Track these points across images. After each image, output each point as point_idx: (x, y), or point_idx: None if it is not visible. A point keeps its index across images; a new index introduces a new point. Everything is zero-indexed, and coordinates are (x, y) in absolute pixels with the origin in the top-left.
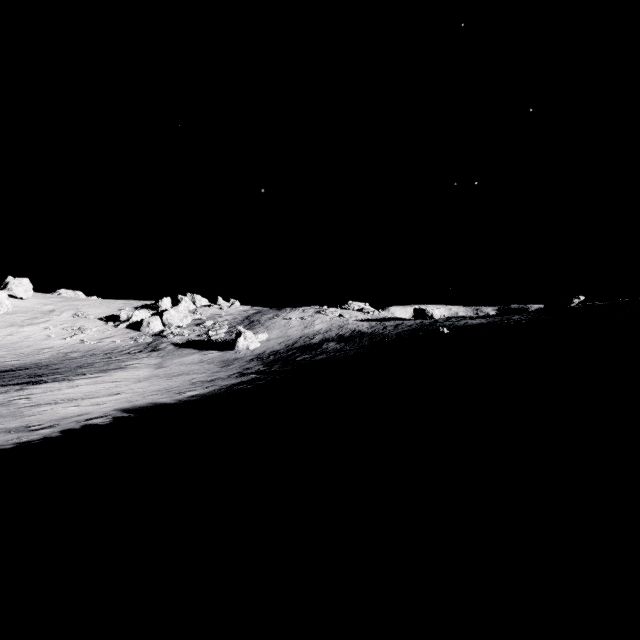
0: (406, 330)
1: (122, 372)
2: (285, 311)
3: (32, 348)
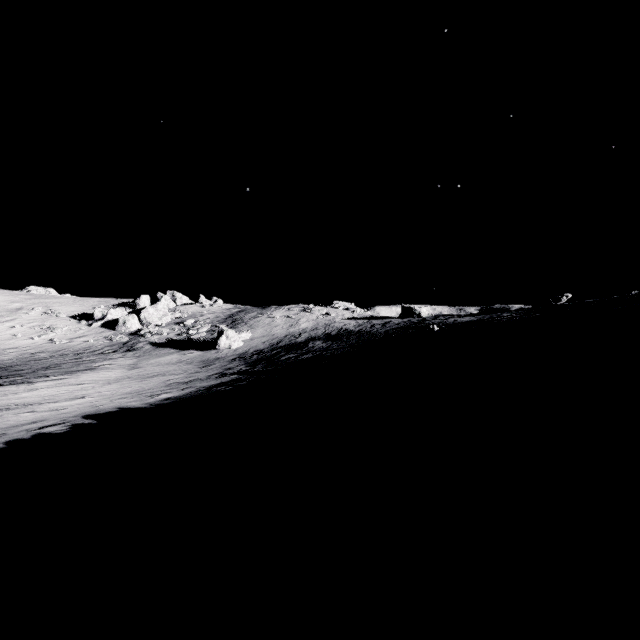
0: (394, 328)
1: (91, 373)
2: (270, 309)
3: None
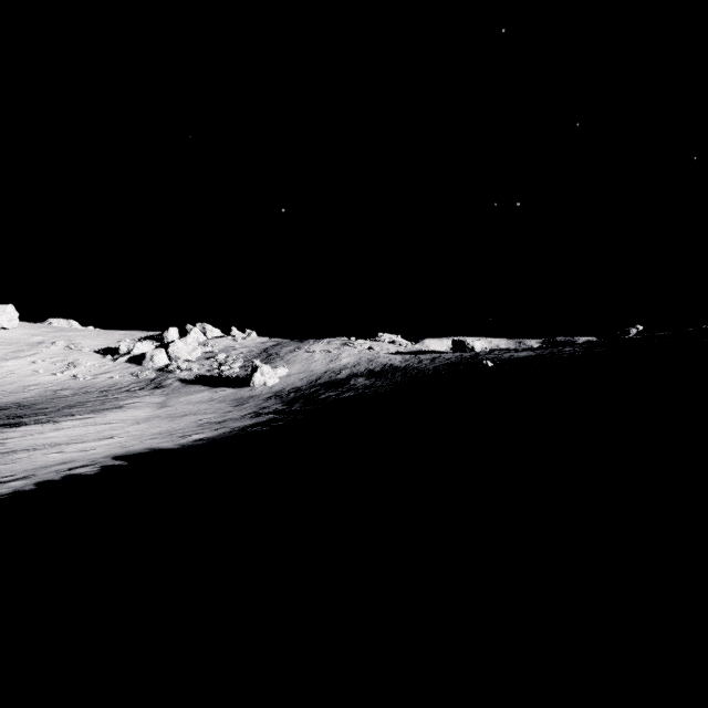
0: (444, 364)
1: (118, 412)
2: (308, 343)
3: (16, 385)
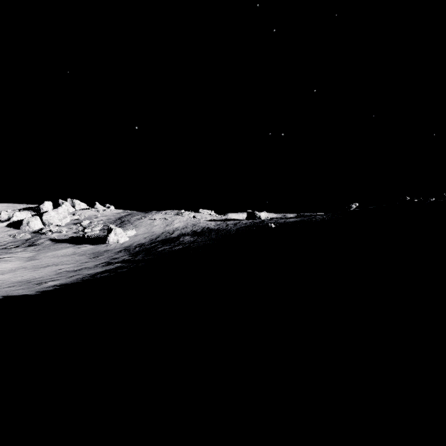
0: (243, 226)
1: None
2: (151, 213)
3: None
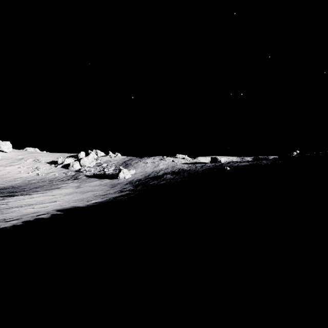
0: (207, 168)
1: (58, 190)
2: (144, 159)
3: (11, 178)
